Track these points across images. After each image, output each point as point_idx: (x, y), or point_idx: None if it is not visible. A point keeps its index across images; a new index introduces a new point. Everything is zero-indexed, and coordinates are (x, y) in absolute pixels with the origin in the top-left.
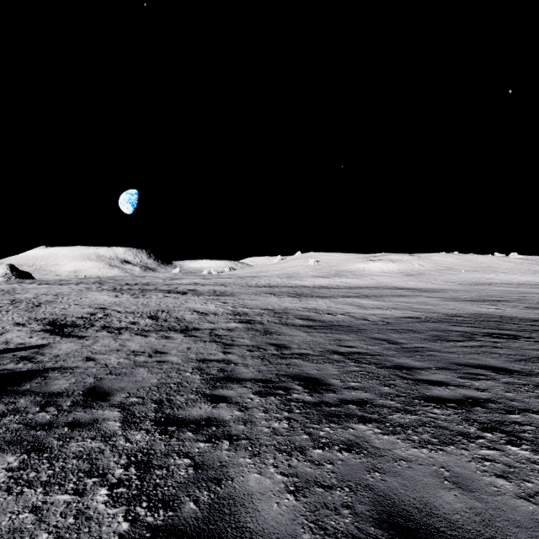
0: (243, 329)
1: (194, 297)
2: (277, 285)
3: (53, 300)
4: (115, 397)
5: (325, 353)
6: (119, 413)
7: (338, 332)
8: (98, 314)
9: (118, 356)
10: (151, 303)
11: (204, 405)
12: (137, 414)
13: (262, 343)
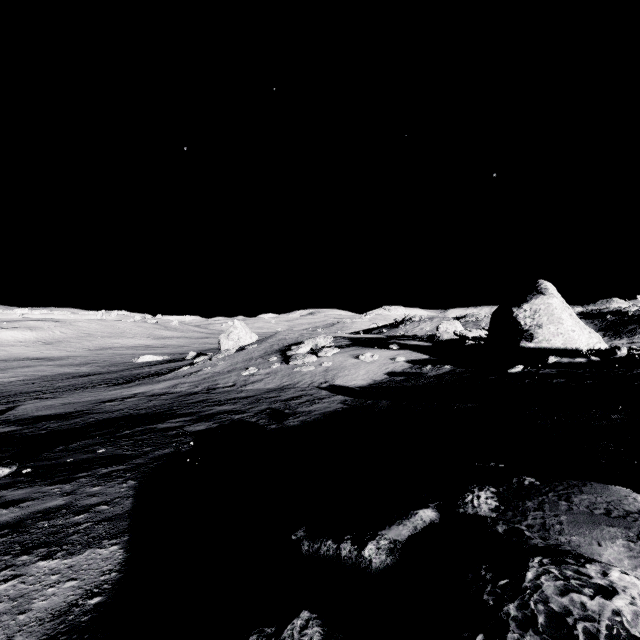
0: None
1: None
2: None
3: None
4: None
5: None
6: None
7: None
8: None
9: None
10: None
11: None
12: None
13: None
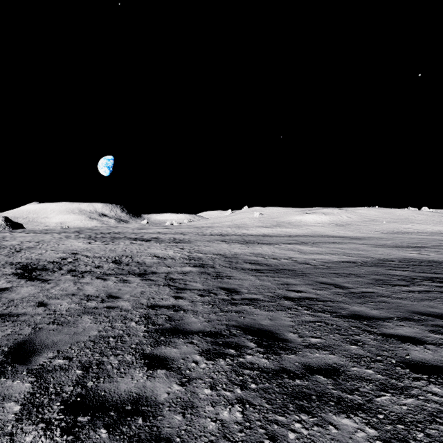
0: (197, 273)
1: (156, 244)
2: (228, 233)
3: (34, 246)
4: (40, 357)
5: (275, 298)
6: (29, 385)
7: (284, 276)
8: (68, 259)
9: (70, 301)
10: (118, 249)
11: (138, 373)
12: (50, 389)
13: (213, 287)
